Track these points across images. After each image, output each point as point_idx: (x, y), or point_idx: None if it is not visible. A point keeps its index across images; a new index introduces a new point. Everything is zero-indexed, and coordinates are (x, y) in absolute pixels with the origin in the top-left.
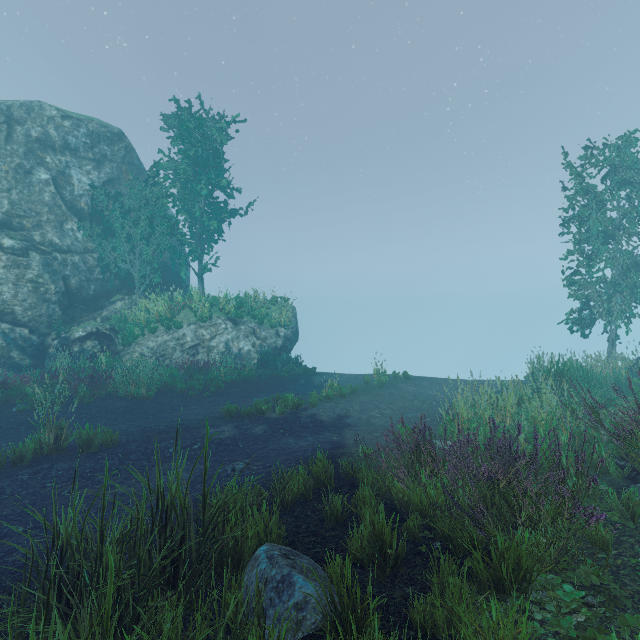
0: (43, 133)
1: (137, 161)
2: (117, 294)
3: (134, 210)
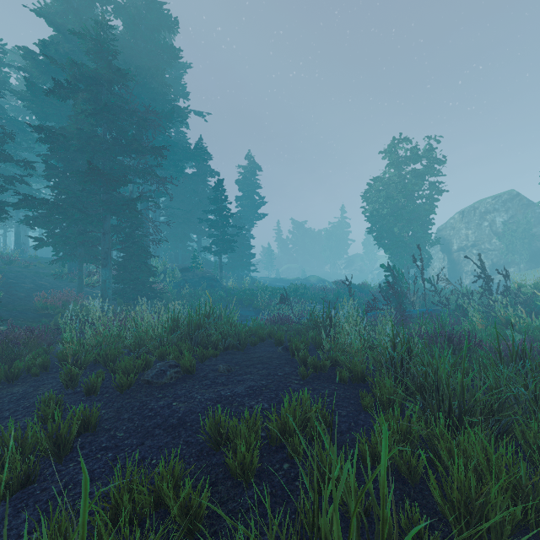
0: (485, 209)
1: (527, 202)
2: (511, 264)
3: (518, 231)
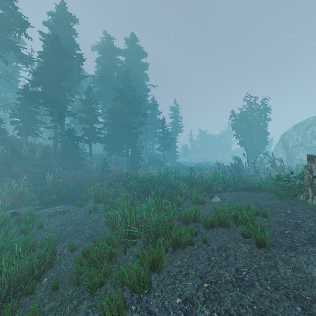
0: (308, 124)
1: None
2: None
3: None
